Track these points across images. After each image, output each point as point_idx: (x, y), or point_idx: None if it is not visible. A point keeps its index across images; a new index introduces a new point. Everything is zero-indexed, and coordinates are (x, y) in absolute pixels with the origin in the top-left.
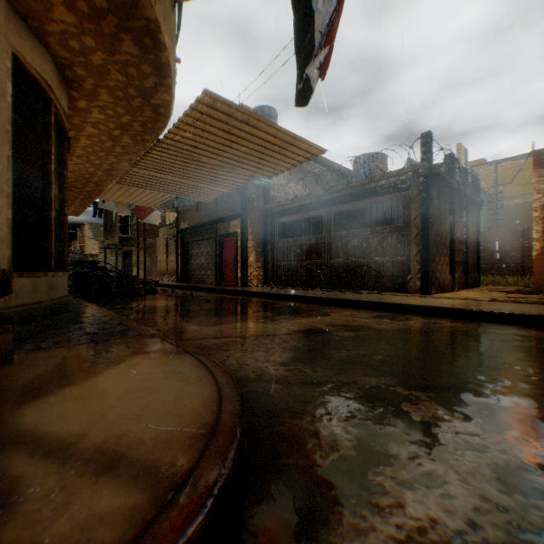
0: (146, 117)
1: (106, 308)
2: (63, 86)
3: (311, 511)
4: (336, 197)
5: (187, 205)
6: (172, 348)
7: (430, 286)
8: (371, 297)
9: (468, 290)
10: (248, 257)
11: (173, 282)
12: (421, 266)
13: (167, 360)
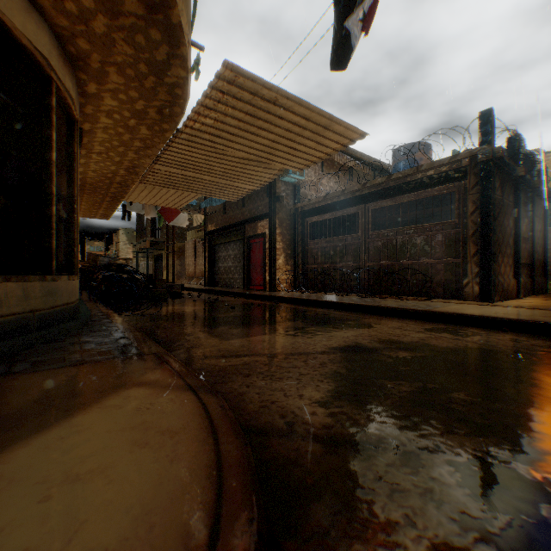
0: (162, 101)
1: (120, 316)
2: (67, 65)
3: None
4: (374, 192)
5: (214, 206)
6: (172, 379)
7: (492, 292)
8: (418, 304)
9: (536, 297)
10: (277, 259)
11: (201, 286)
12: (480, 268)
13: (156, 402)
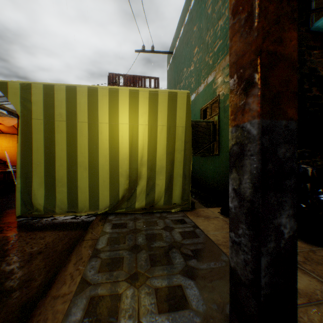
0: None
1: None
2: None
3: None
4: None
5: None
6: None
7: None
8: None
9: None
10: None
11: None
12: None
13: None
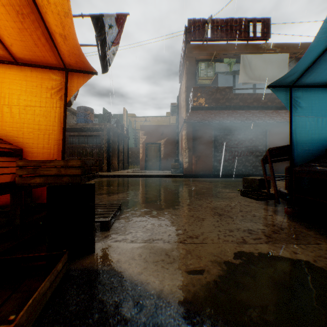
0: None
1: None
2: None
3: None
4: (70, 128)
5: None
6: None
7: (110, 168)
8: None
9: (124, 170)
10: None
11: None
12: (107, 161)
13: None
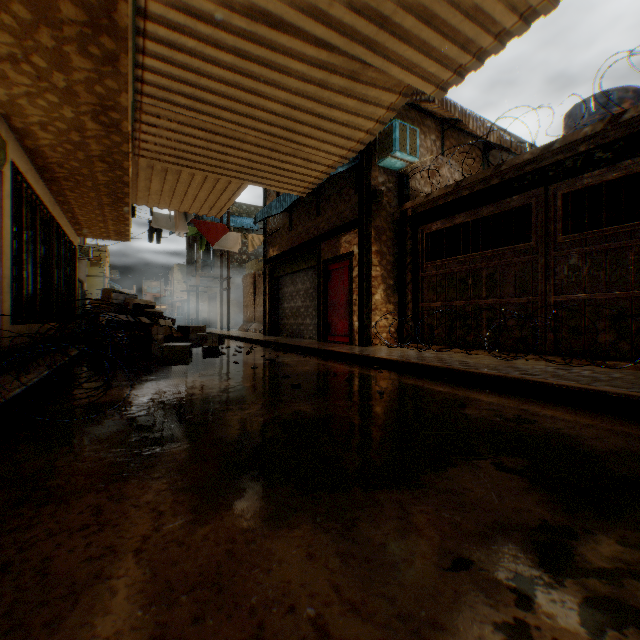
0: None
1: None
2: None
3: None
4: (569, 158)
5: (277, 222)
6: None
7: None
8: None
9: None
10: (372, 294)
11: (259, 335)
12: None
13: None
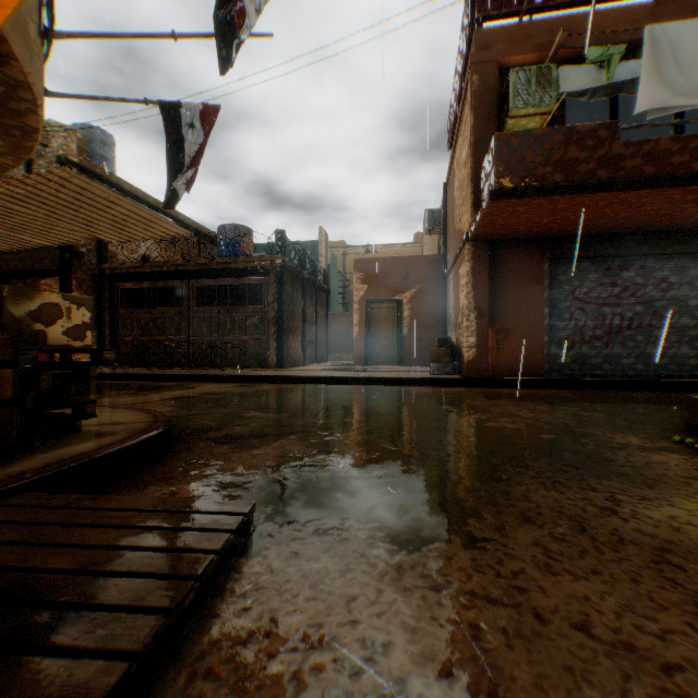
0: None
1: None
2: None
3: (201, 434)
4: (199, 270)
5: None
6: None
7: (285, 361)
8: (234, 372)
9: (317, 364)
10: None
11: None
12: (277, 344)
13: None
